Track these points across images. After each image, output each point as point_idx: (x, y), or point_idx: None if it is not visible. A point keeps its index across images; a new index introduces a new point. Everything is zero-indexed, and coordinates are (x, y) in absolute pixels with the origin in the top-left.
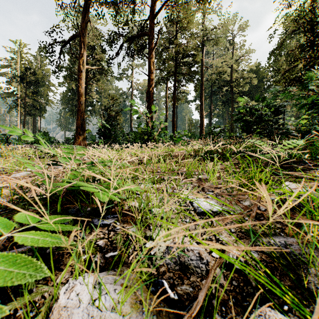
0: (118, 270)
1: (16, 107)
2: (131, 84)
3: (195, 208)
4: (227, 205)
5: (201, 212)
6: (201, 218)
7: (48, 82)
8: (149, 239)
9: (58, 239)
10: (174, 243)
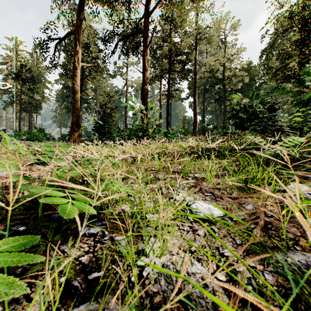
0: (99, 310)
1: (12, 104)
2: (126, 82)
3: (193, 212)
4: (228, 209)
5: (200, 218)
6: (201, 225)
7: (44, 80)
8: (141, 254)
9: (3, 285)
10: (171, 262)
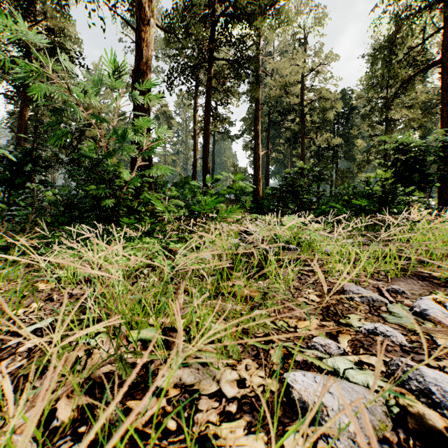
0: None
1: None
2: None
3: None
4: None
5: None
6: None
7: None
8: None
9: None
10: None
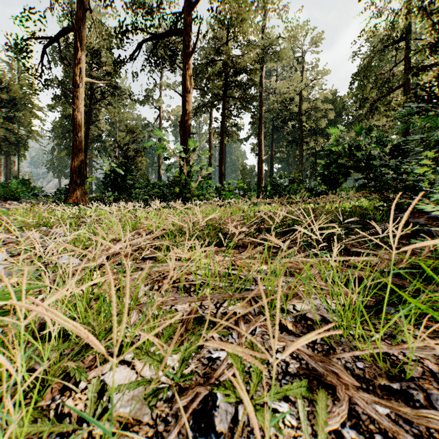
0: None
1: None
2: (160, 113)
3: None
4: None
5: None
6: None
7: (32, 105)
8: None
9: None
10: None
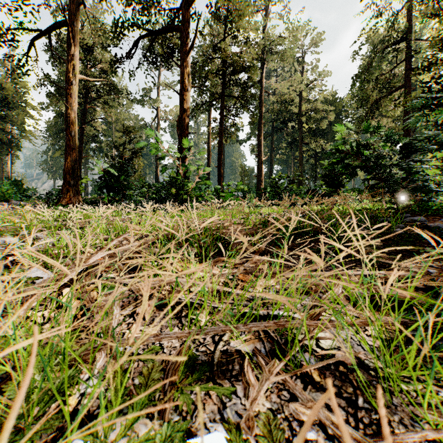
0: None
1: None
2: (158, 113)
3: None
4: None
5: None
6: None
7: (25, 103)
8: None
9: None
10: None
